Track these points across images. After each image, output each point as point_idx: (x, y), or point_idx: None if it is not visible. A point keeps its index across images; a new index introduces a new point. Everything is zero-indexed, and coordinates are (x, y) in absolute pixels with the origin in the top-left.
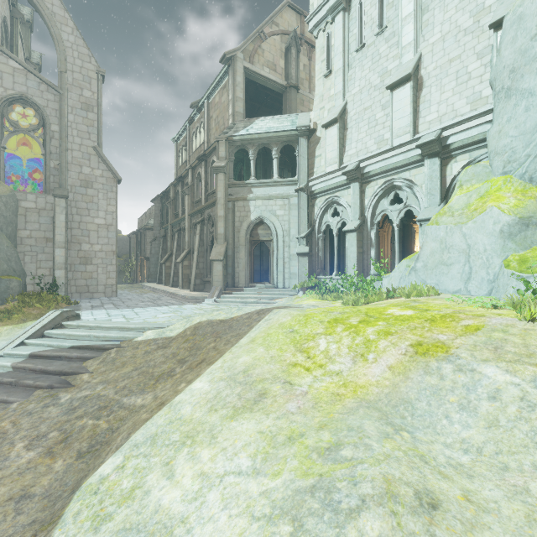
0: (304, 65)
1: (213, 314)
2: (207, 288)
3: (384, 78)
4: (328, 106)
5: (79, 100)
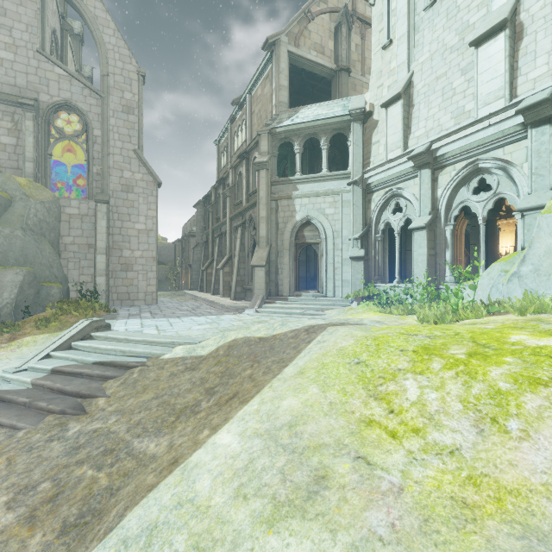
0: (357, 45)
1: (251, 329)
2: (248, 296)
3: (465, 35)
4: (388, 82)
5: (120, 103)
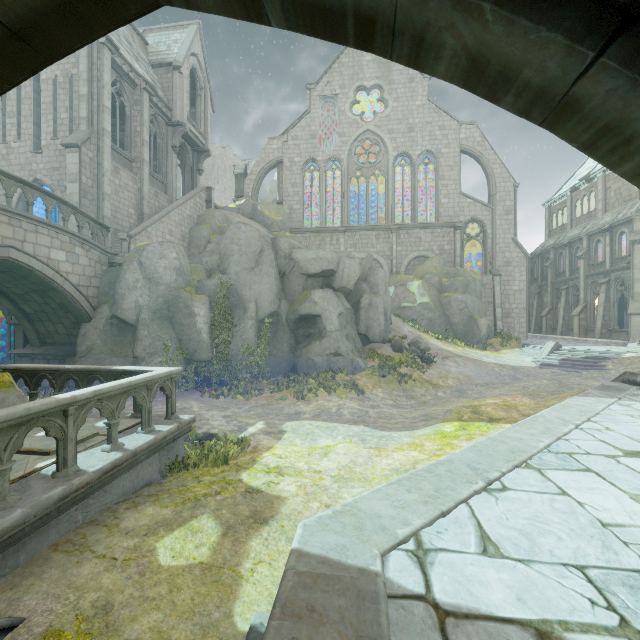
0: None
1: None
2: (615, 336)
3: None
4: None
5: (503, 209)
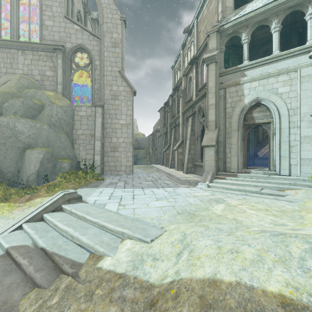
0: None
1: (243, 254)
2: (198, 171)
3: None
4: None
5: (110, 41)
